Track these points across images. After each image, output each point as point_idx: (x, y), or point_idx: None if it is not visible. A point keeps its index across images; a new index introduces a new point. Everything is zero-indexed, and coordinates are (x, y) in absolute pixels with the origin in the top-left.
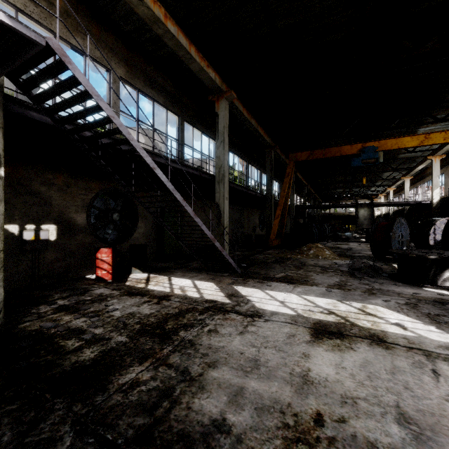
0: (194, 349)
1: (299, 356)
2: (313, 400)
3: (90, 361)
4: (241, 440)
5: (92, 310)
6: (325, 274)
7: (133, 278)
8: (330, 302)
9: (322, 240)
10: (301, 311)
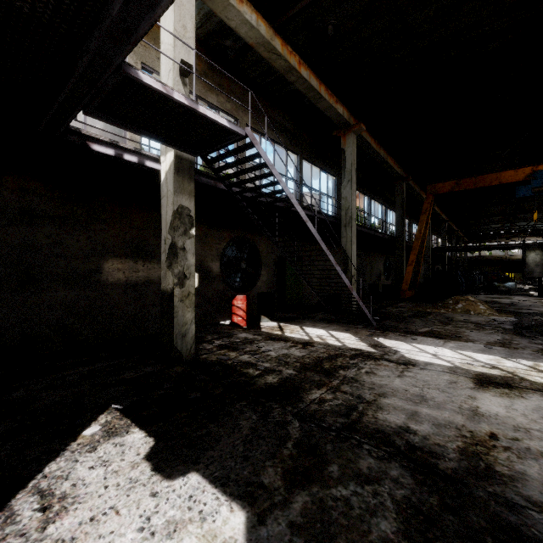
0: (360, 384)
1: (465, 397)
2: (486, 426)
3: (276, 384)
4: (427, 438)
5: (249, 350)
6: (481, 331)
7: (266, 326)
8: (492, 358)
9: (471, 293)
10: (458, 364)
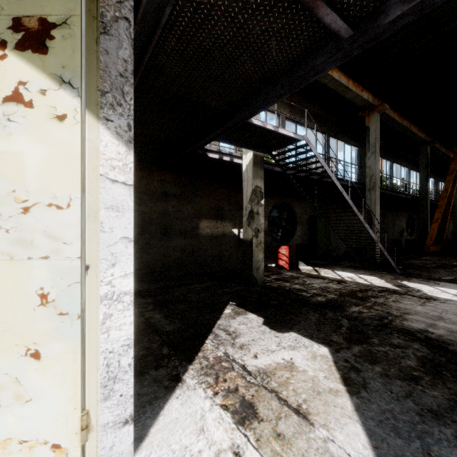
0: (388, 306)
1: None
2: None
3: (325, 301)
4: (442, 336)
5: (297, 282)
6: None
7: (304, 269)
8: None
9: None
10: None
